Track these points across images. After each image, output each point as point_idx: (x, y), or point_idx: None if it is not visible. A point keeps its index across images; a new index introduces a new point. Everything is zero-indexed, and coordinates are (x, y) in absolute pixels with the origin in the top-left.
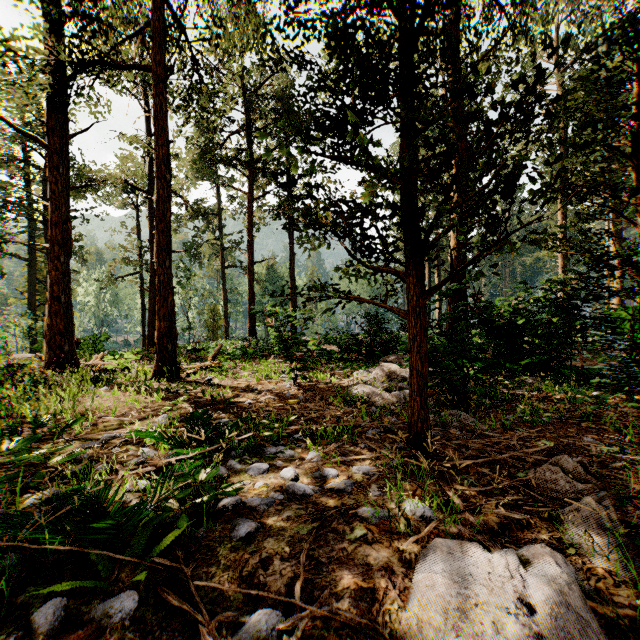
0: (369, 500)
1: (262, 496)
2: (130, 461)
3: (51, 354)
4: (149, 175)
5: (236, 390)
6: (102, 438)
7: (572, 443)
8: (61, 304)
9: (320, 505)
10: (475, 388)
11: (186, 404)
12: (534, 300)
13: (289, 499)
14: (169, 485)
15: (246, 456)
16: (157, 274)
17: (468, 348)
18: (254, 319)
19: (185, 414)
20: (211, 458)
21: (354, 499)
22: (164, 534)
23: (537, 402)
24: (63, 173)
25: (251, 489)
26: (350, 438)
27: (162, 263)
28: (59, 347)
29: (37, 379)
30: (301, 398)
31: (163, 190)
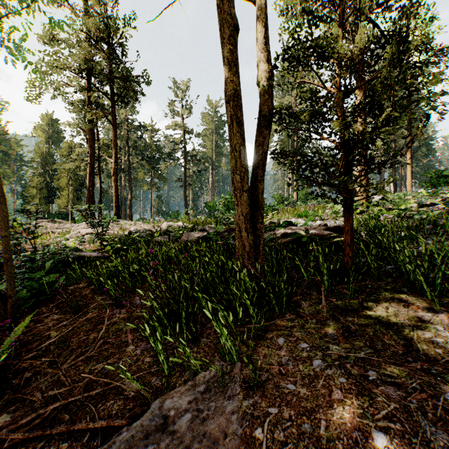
0: None
1: None
2: None
3: None
4: None
5: None
6: None
7: None
8: None
9: None
10: None
11: None
12: None
13: None
14: None
15: None
16: None
17: None
18: None
19: None
20: None
21: None
22: None
23: None
24: None
25: None
26: None
27: None
28: None
29: None
30: None
31: None
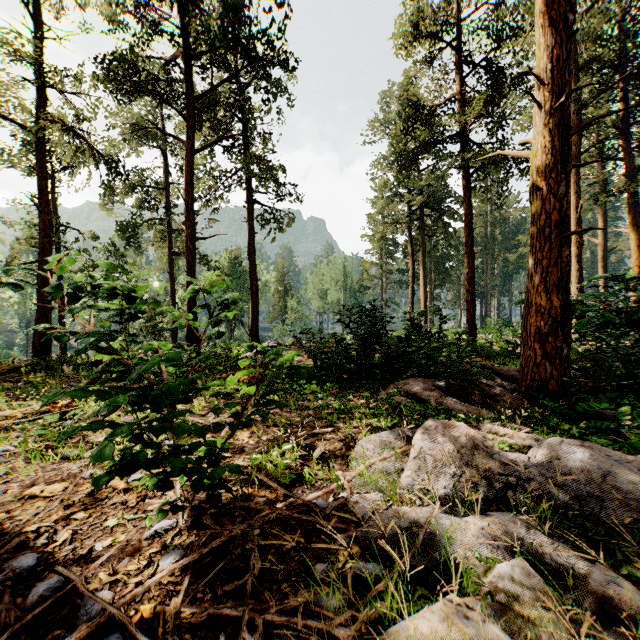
0: None
1: None
2: None
3: None
4: (37, 107)
5: None
6: None
7: None
8: None
9: None
10: None
11: None
12: None
13: None
14: None
15: None
16: None
17: None
18: (195, 317)
19: None
20: None
21: None
22: None
23: None
24: None
25: None
26: None
27: None
28: None
29: None
30: None
31: None
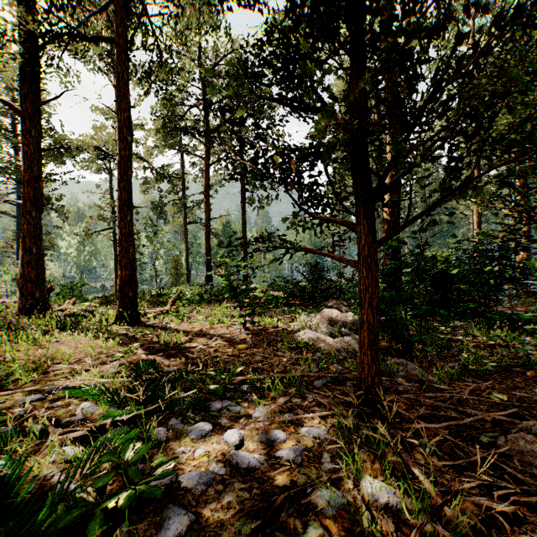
0: (323, 479)
1: (201, 469)
2: (67, 419)
3: (24, 300)
4: None
5: (190, 334)
6: (47, 389)
7: (524, 396)
8: (33, 255)
9: (266, 483)
10: (420, 337)
11: (140, 350)
12: (464, 251)
13: (231, 474)
14: (90, 464)
15: (190, 413)
16: (119, 227)
17: (411, 297)
18: (210, 268)
19: (131, 365)
20: (153, 415)
21: (305, 474)
22: (76, 533)
23: (478, 350)
24: (35, 136)
25: (190, 459)
26: (297, 389)
27: (124, 217)
28: (31, 294)
29: (3, 325)
30: (250, 343)
31: (125, 151)
